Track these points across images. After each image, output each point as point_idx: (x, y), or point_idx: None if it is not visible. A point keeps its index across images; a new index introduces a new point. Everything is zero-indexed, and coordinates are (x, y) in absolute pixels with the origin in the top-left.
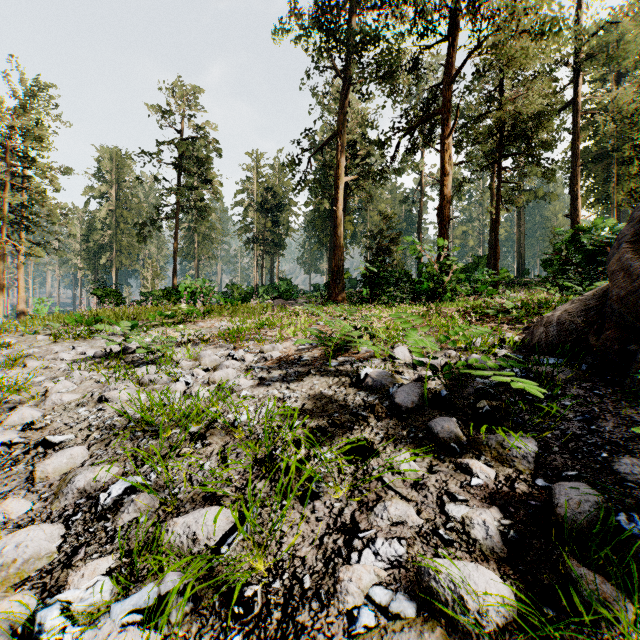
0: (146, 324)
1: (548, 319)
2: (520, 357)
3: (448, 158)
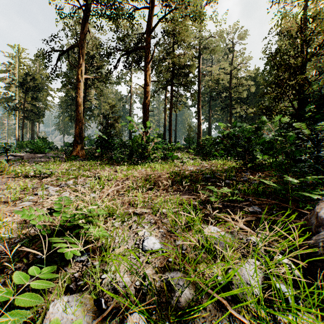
0: None
1: None
2: None
3: (148, 76)
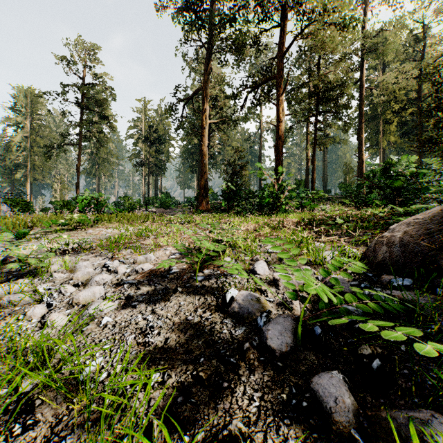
0: (42, 231)
1: (390, 239)
2: (370, 275)
3: (282, 110)
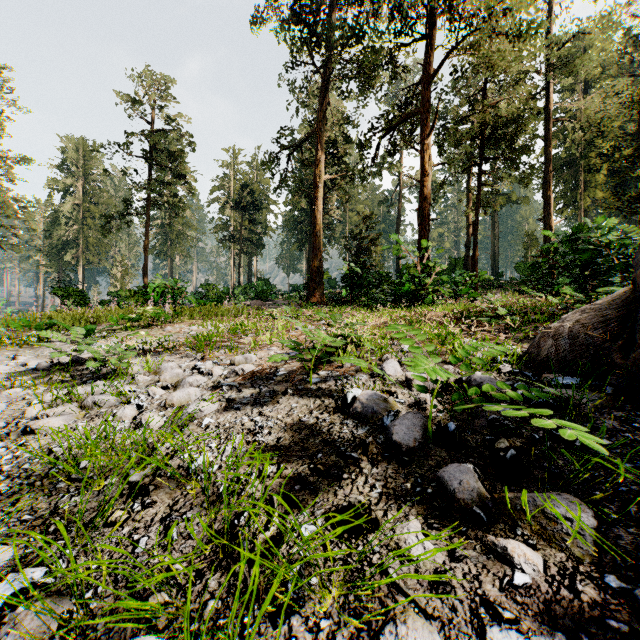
0: (107, 328)
1: (557, 330)
2: (529, 375)
3: (429, 159)
